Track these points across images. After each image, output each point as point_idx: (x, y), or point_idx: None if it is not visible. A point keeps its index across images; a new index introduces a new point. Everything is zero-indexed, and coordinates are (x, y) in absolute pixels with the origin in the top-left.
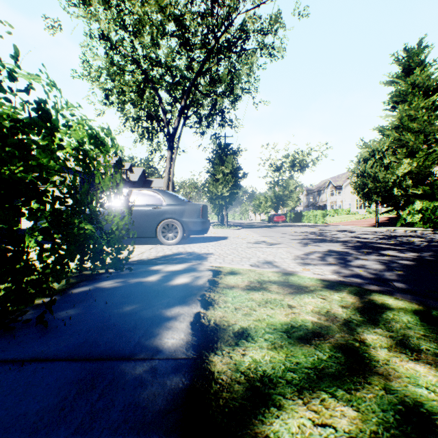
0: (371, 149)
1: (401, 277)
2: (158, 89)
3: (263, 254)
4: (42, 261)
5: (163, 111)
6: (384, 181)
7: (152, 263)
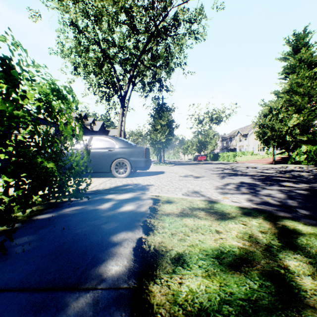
0: (270, 107)
1: (301, 204)
2: (113, 64)
3: (192, 185)
4: (7, 194)
5: (117, 79)
6: (279, 131)
7: (106, 192)
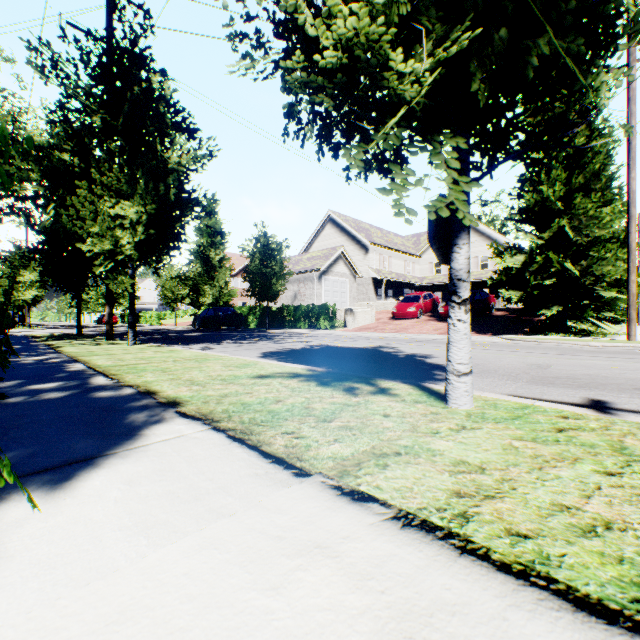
0: (170, 270)
1: None
2: None
3: None
4: None
5: None
6: (179, 294)
7: None
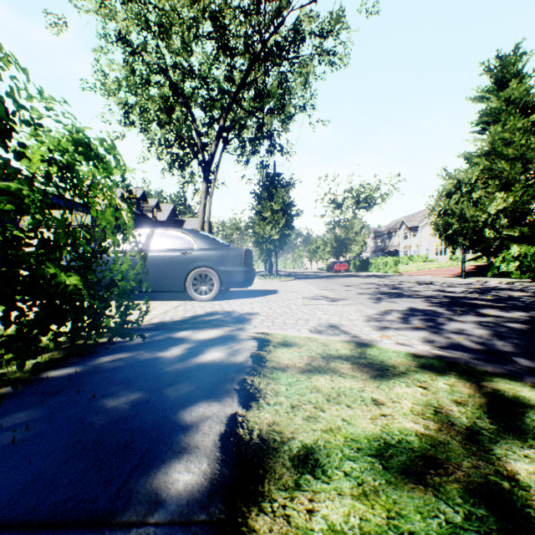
0: (457, 180)
1: (519, 348)
2: (191, 107)
3: (325, 315)
4: None
5: (196, 132)
6: (473, 220)
7: (176, 327)
